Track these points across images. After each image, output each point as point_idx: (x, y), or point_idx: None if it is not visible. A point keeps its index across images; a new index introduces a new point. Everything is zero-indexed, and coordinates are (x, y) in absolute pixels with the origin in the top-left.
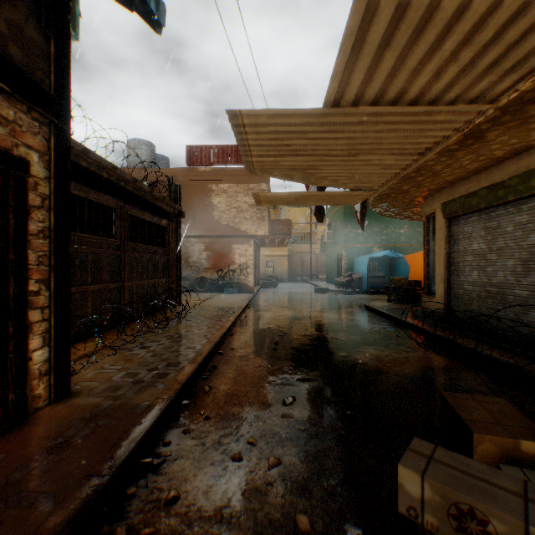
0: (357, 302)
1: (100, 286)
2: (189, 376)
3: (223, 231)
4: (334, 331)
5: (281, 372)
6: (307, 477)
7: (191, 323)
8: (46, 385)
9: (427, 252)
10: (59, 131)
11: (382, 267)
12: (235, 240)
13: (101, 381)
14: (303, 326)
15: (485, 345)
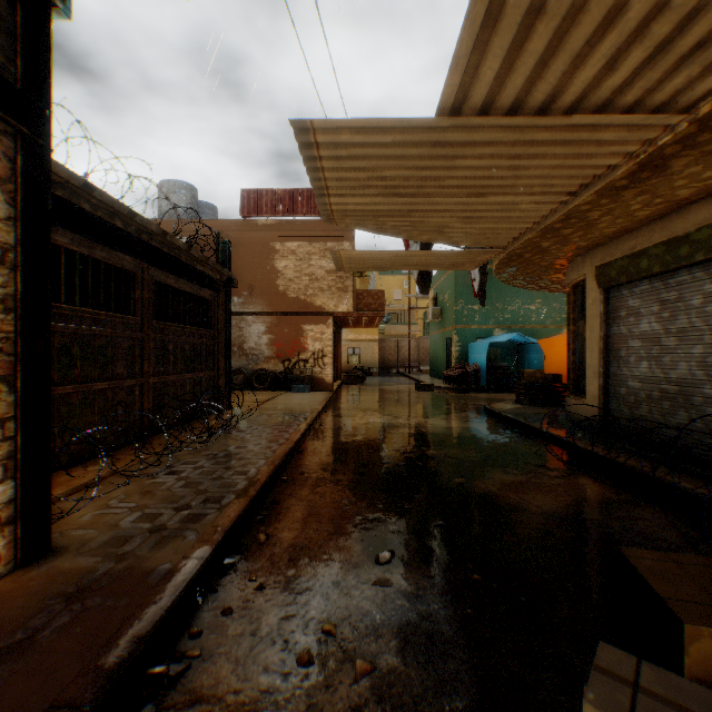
0: (474, 403)
1: (112, 383)
2: (235, 519)
3: (291, 306)
4: (446, 446)
5: (372, 509)
6: (417, 696)
7: (244, 436)
8: (9, 540)
9: (573, 334)
10: (32, 147)
11: (506, 356)
12: (307, 319)
13: (102, 528)
14: (401, 438)
15: (661, 467)
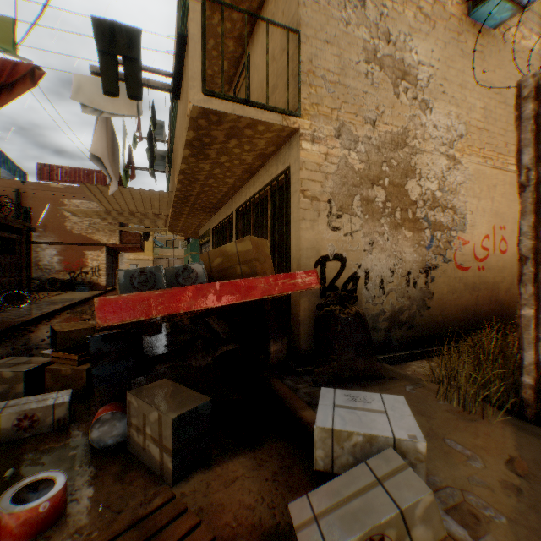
0: None
1: None
2: (39, 316)
3: (77, 239)
4: None
5: (92, 316)
6: None
7: (42, 305)
8: None
9: None
10: None
11: None
12: (88, 247)
13: None
14: None
15: None
